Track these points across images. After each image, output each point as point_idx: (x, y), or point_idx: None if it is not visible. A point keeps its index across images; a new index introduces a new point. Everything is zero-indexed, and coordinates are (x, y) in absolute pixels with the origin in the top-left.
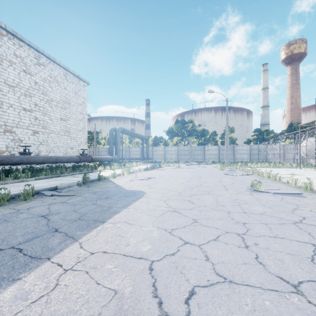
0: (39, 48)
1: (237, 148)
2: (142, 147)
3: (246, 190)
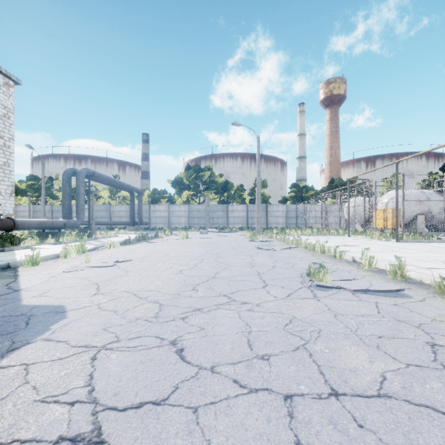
0: None
1: (271, 209)
2: (131, 205)
3: (301, 285)
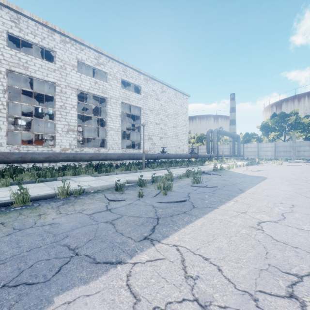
0: (163, 81)
1: None
2: (233, 144)
3: None
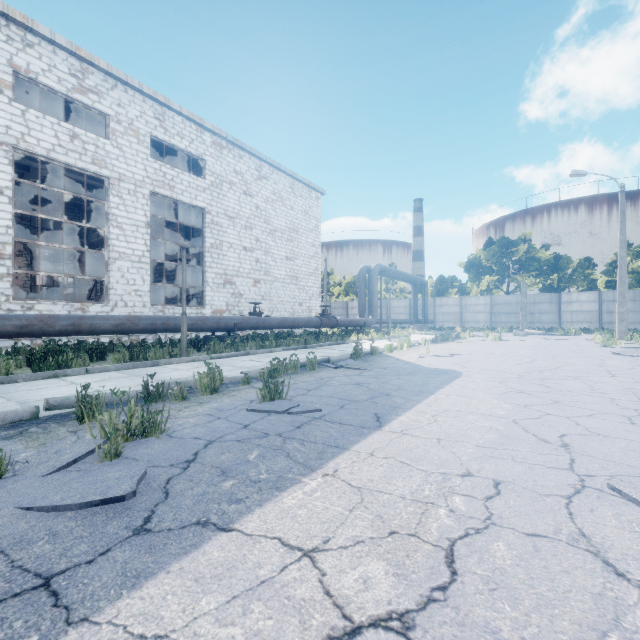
0: (261, 154)
1: None
2: (414, 299)
3: None
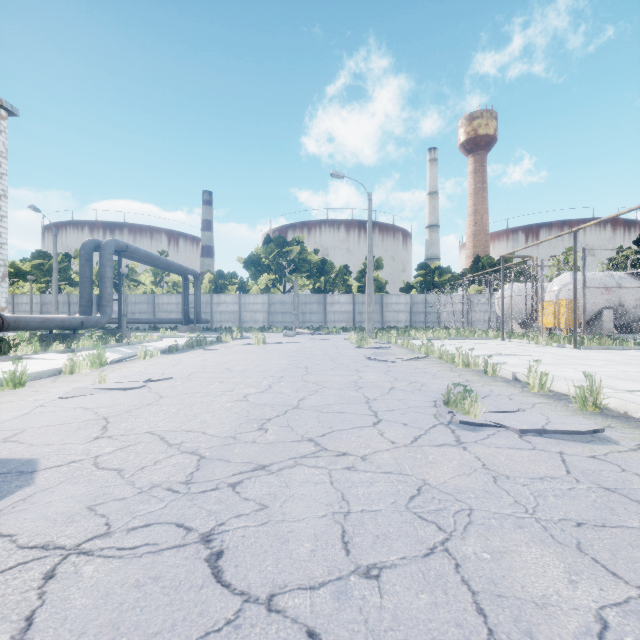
0: None
1: (389, 300)
2: (184, 294)
3: (435, 422)
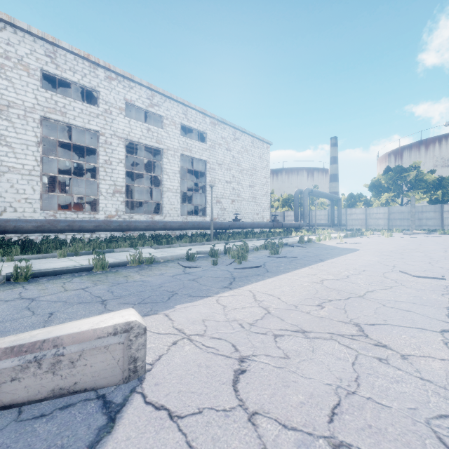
0: (235, 125)
1: None
2: (331, 210)
3: None
